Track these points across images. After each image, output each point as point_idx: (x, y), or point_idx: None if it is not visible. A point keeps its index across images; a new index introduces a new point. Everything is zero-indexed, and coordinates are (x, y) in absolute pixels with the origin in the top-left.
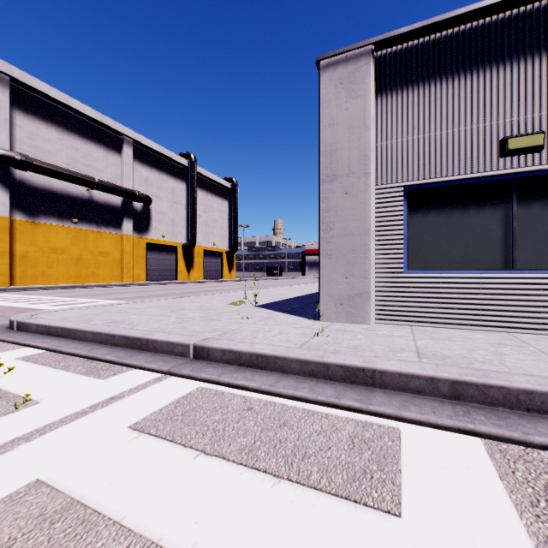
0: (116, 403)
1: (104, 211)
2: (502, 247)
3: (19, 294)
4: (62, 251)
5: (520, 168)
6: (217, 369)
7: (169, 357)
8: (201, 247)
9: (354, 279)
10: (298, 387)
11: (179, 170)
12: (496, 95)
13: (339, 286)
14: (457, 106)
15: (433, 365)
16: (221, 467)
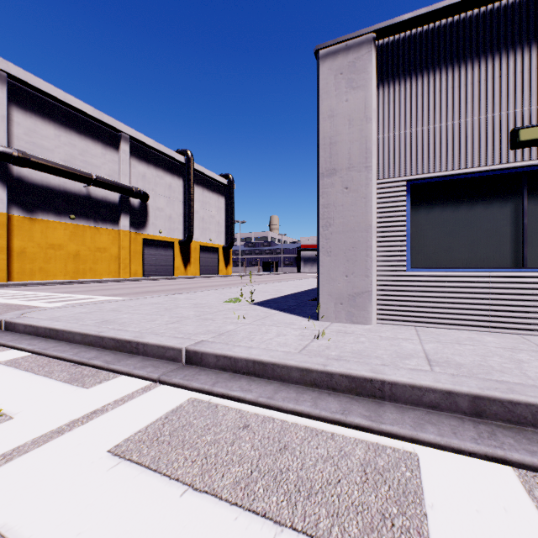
0: (97, 419)
1: (101, 207)
2: (511, 245)
3: (15, 290)
4: (60, 247)
5: (531, 160)
6: (211, 377)
7: (159, 362)
8: (198, 243)
9: (355, 277)
10: (299, 400)
11: (176, 167)
12: (505, 84)
13: (339, 284)
14: (464, 96)
15: (448, 375)
16: (211, 510)
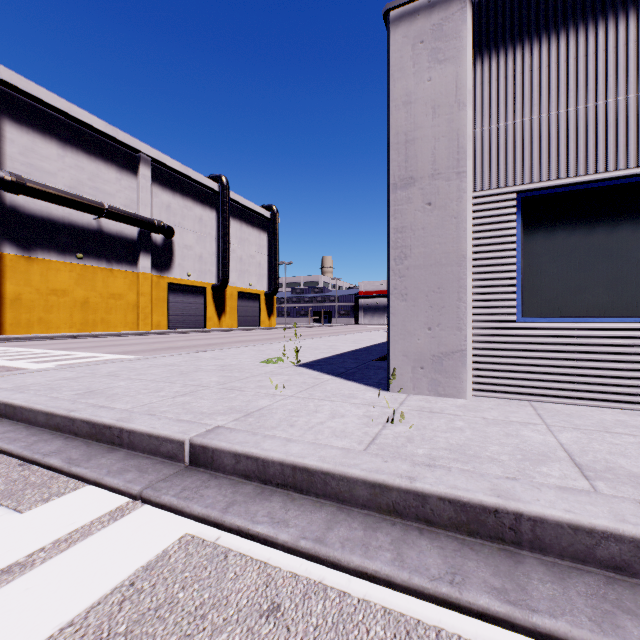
0: (5, 588)
1: (115, 244)
2: None
3: (4, 346)
4: (64, 292)
5: None
6: (225, 491)
7: (150, 461)
8: (235, 289)
9: (442, 331)
10: (370, 545)
11: (208, 196)
12: None
13: (418, 341)
14: (603, 67)
15: (634, 504)
16: None
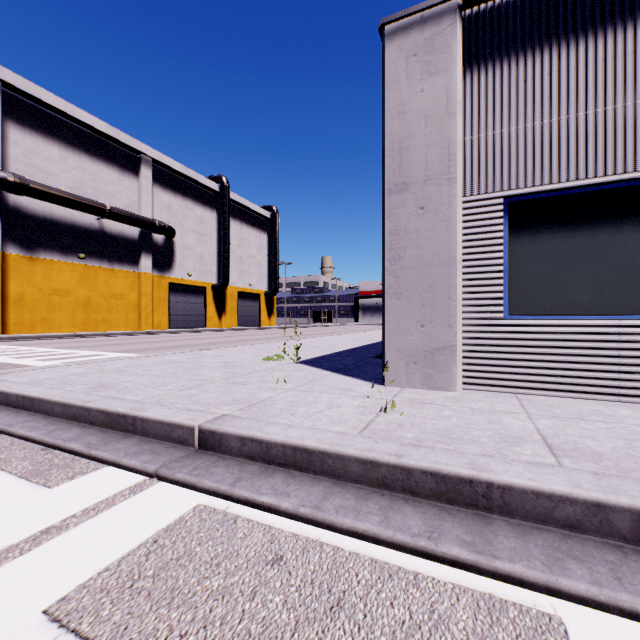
0: (46, 544)
1: (117, 244)
2: None
3: (8, 345)
4: (67, 292)
5: None
6: (232, 470)
7: (163, 445)
8: (235, 288)
9: (434, 328)
10: (361, 511)
11: (208, 196)
12: None
13: (412, 337)
14: (583, 80)
15: (590, 475)
16: None
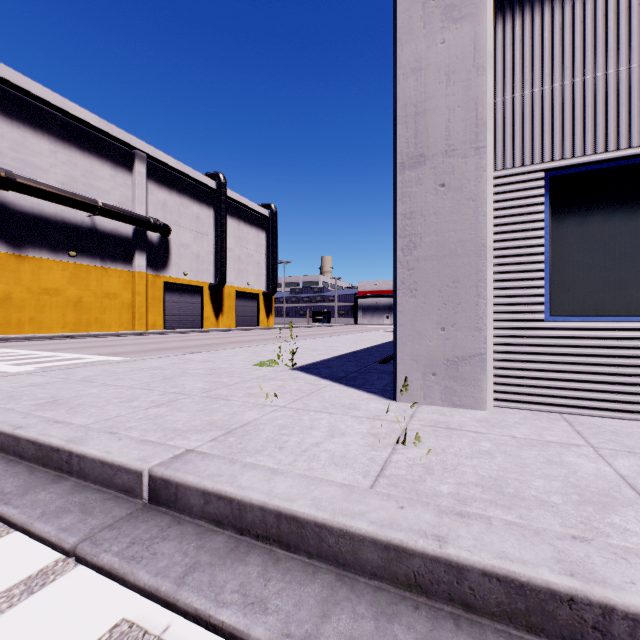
0: None
1: (110, 242)
2: None
3: None
4: (57, 292)
5: None
6: (186, 546)
7: (101, 496)
8: (233, 288)
9: (458, 331)
10: None
11: (205, 194)
12: None
13: (430, 343)
14: None
15: None
16: None
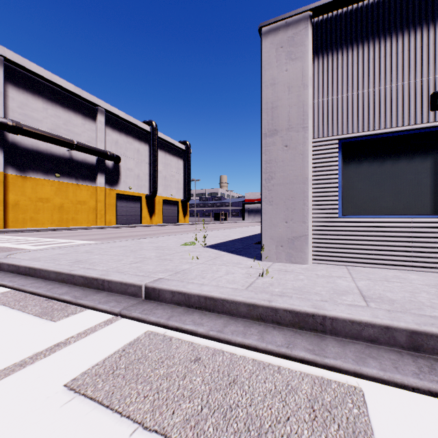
0: (59, 352)
1: (81, 167)
2: (431, 194)
3: (9, 236)
4: (47, 200)
5: None
6: (167, 311)
7: (122, 297)
8: (161, 197)
9: (294, 223)
10: (247, 333)
11: (143, 135)
12: (426, 53)
13: (280, 229)
14: (389, 65)
15: (385, 311)
16: None
